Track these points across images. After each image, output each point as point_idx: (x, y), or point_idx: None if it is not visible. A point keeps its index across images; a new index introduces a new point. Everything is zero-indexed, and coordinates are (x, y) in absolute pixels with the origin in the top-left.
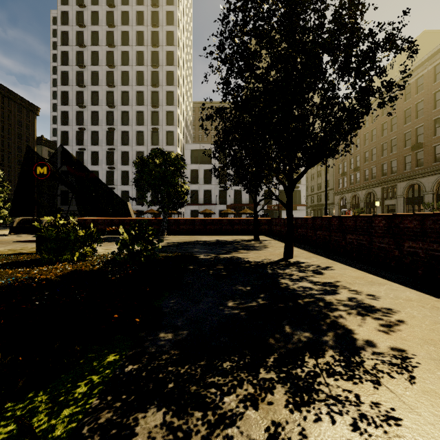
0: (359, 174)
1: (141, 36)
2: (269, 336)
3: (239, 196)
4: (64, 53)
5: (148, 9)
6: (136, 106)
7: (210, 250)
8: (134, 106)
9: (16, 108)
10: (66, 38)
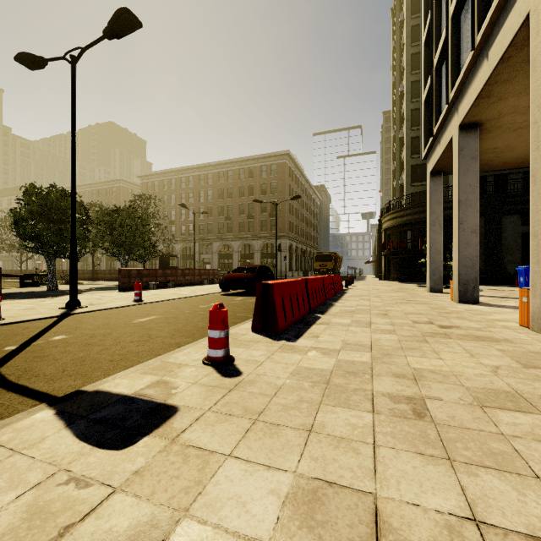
0: None
1: None
2: None
3: None
4: None
5: None
6: None
7: None
8: None
9: None
10: None
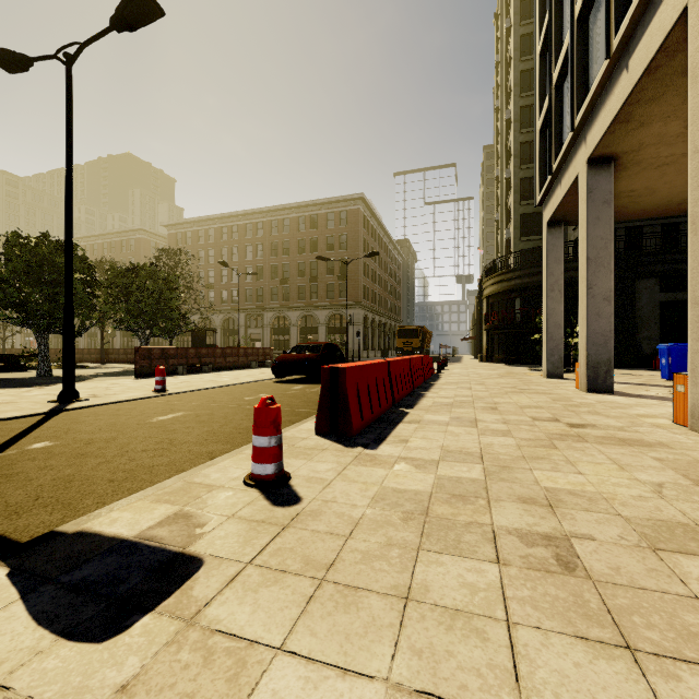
0: None
1: None
2: None
3: None
4: None
5: None
6: None
7: None
8: None
9: None
10: None
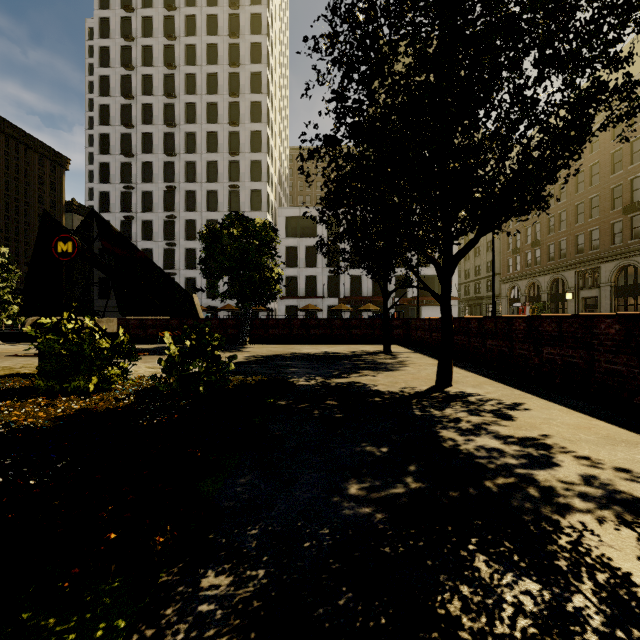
0: (540, 252)
1: (215, 51)
2: (445, 591)
3: (358, 285)
4: (104, 78)
5: (225, 12)
6: (207, 153)
7: (315, 370)
8: (204, 153)
9: (36, 160)
10: (106, 56)
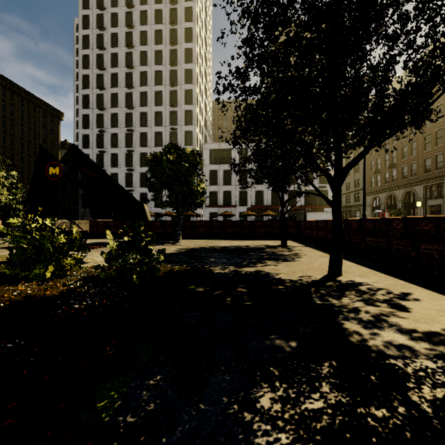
0: (396, 172)
1: (160, 34)
2: None
3: (261, 197)
4: (85, 57)
5: (167, 7)
6: (154, 106)
7: (229, 260)
8: (152, 106)
9: (41, 114)
10: (87, 41)
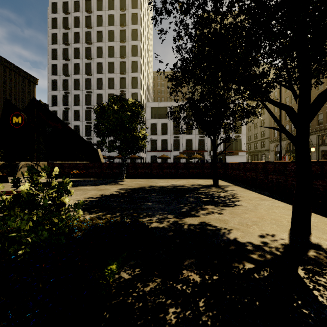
0: None
1: (112, 18)
2: None
3: (190, 144)
4: (54, 35)
5: None
6: (108, 73)
7: (167, 205)
8: (106, 74)
9: (20, 79)
10: (55, 23)
